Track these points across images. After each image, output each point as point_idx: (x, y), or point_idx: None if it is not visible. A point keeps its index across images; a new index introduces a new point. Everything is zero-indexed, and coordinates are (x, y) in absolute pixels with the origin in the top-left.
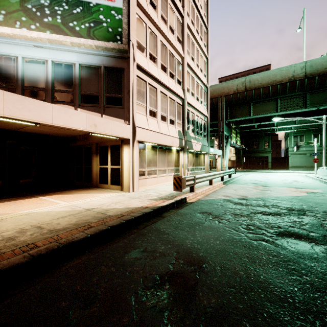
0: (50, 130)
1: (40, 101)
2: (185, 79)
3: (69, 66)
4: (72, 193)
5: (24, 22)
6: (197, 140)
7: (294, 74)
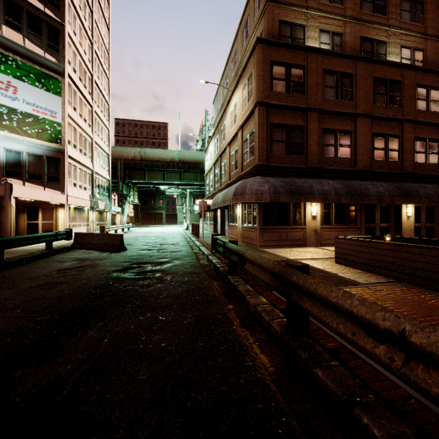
0: None
1: (36, 189)
2: (94, 155)
3: (18, 153)
4: None
5: None
6: (102, 200)
7: (173, 157)
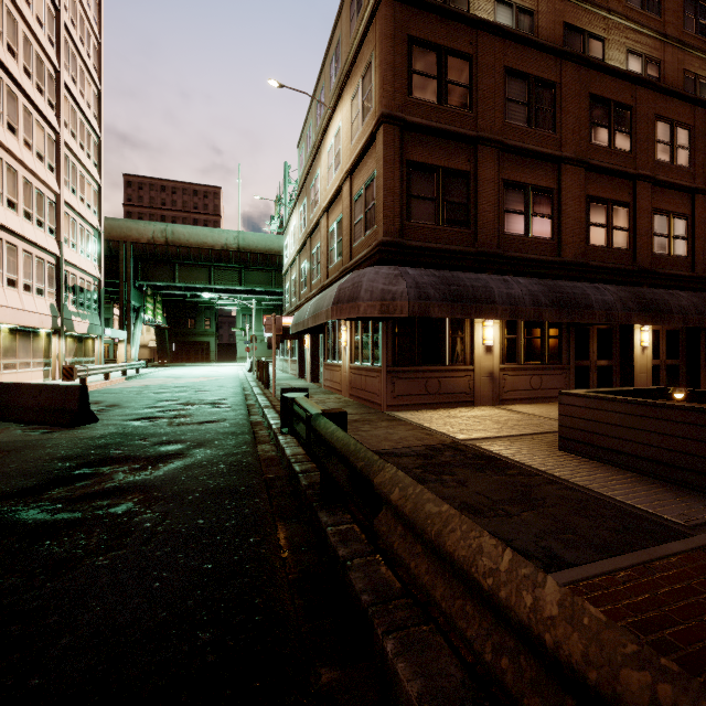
0: None
1: None
2: (62, 227)
3: None
4: None
5: None
6: (82, 316)
7: (227, 243)
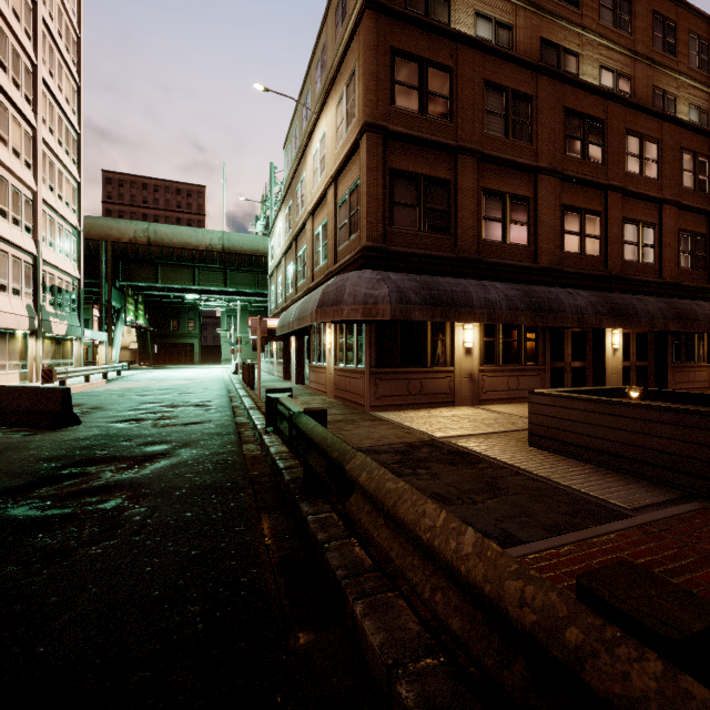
0: None
1: None
2: (39, 226)
3: None
4: None
5: None
6: (60, 317)
7: (212, 243)
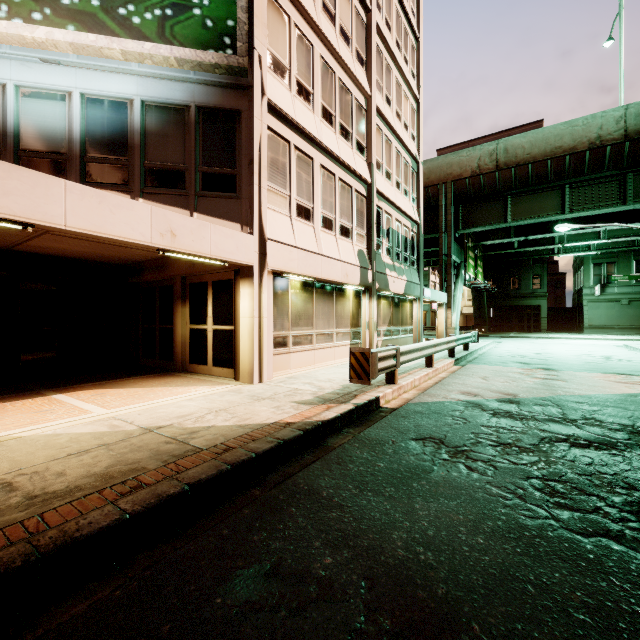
0: (83, 248)
1: (34, 172)
2: (372, 143)
3: (120, 105)
4: (126, 385)
5: (18, 5)
6: (398, 271)
7: (601, 134)
